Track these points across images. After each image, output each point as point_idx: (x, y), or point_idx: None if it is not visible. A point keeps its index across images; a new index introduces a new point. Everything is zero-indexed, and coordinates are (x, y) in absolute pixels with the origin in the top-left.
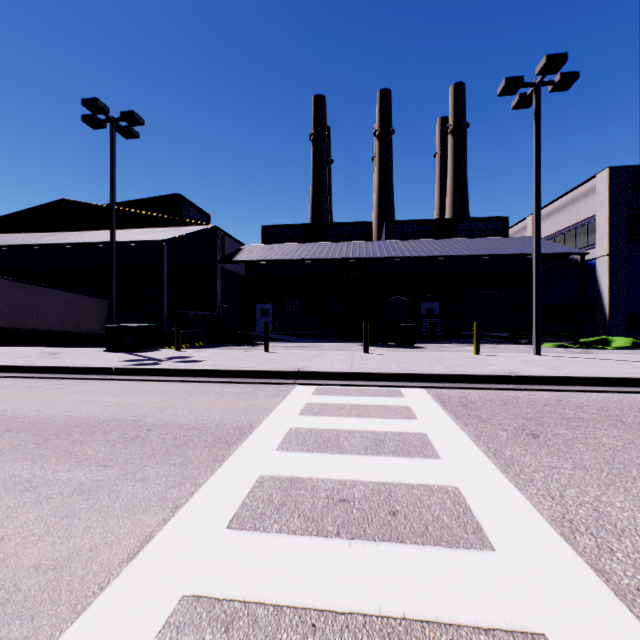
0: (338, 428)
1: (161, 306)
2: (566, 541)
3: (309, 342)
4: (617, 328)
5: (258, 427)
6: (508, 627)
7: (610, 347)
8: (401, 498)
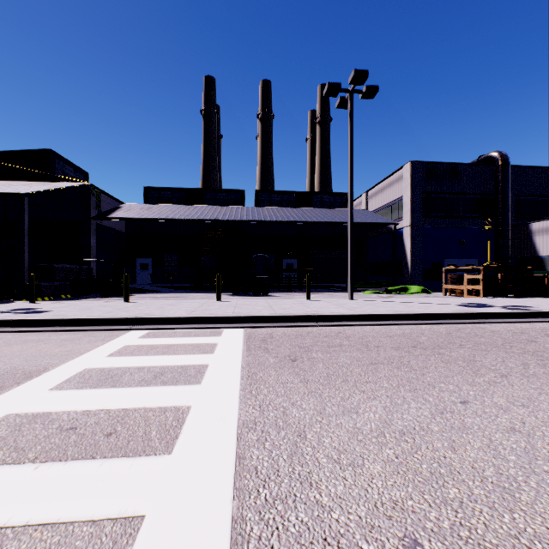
0: (133, 365)
1: (21, 259)
2: (237, 438)
3: (181, 293)
4: (416, 279)
5: (52, 370)
6: (118, 515)
7: (408, 293)
8: (131, 420)
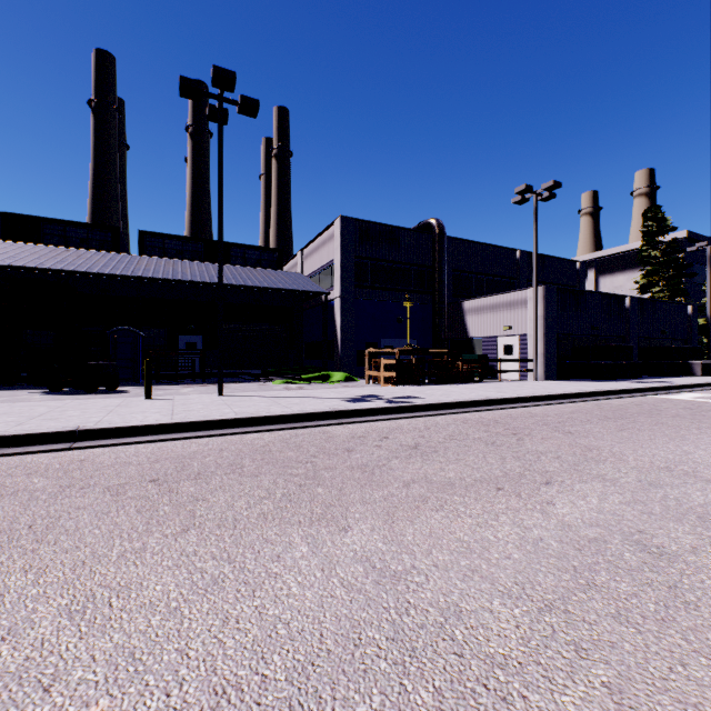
0: None
1: None
2: None
3: None
4: (347, 364)
5: None
6: None
7: (328, 382)
8: None
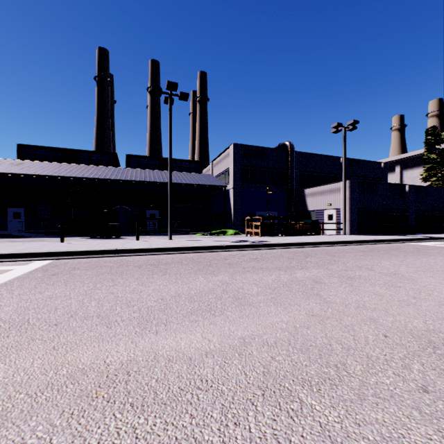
0: None
1: None
2: None
3: (45, 237)
4: (237, 225)
5: None
6: None
7: (225, 235)
8: None
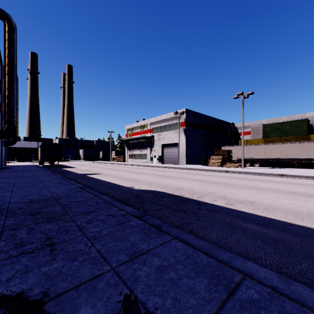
0: None
1: None
2: None
3: None
4: None
5: None
6: None
7: None
8: None
